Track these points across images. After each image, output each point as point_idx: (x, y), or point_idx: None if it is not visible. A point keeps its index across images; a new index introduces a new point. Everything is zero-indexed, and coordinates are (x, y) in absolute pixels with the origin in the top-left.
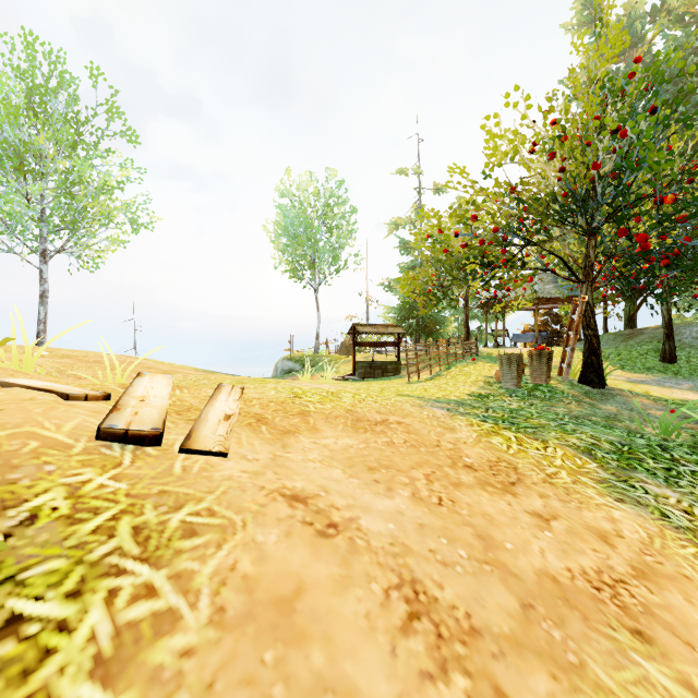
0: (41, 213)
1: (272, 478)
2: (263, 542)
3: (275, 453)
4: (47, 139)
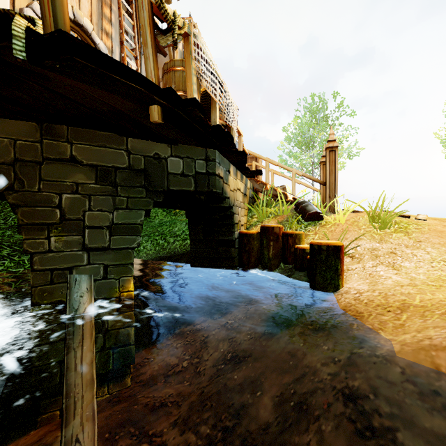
0: (313, 161)
1: (439, 224)
2: (437, 227)
3: (440, 222)
4: (318, 131)
